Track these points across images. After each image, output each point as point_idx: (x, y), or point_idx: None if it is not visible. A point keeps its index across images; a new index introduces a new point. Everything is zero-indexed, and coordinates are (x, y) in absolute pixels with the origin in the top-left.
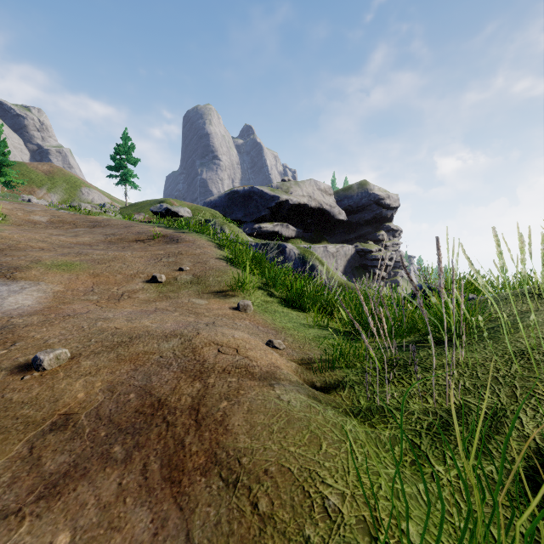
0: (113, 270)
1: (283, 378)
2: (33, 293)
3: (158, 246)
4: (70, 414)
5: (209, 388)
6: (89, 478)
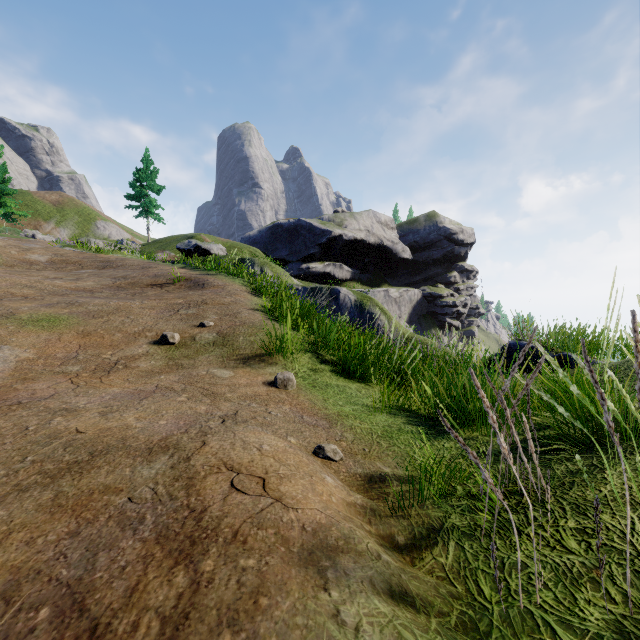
0: (111, 327)
1: (343, 546)
2: None
3: (178, 292)
4: None
5: (201, 587)
6: None
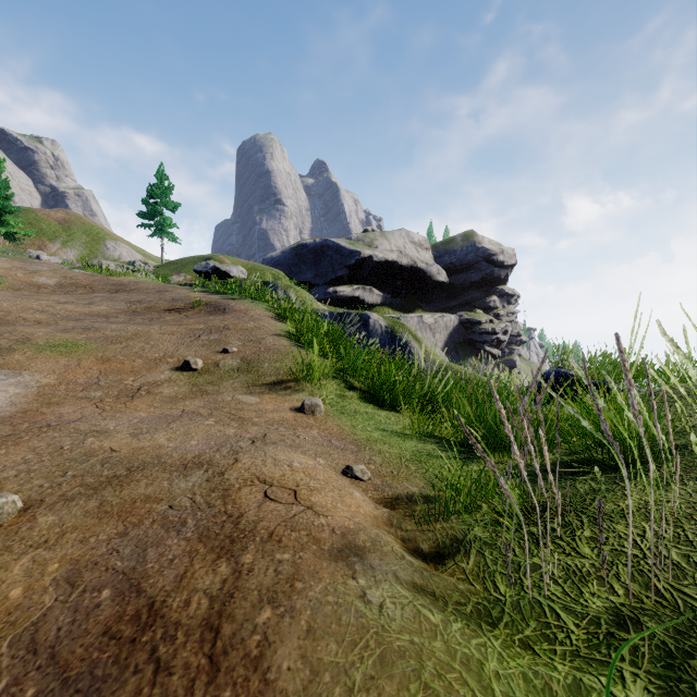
0: (131, 353)
1: (370, 547)
2: (9, 388)
3: (198, 317)
4: None
5: (243, 575)
6: None
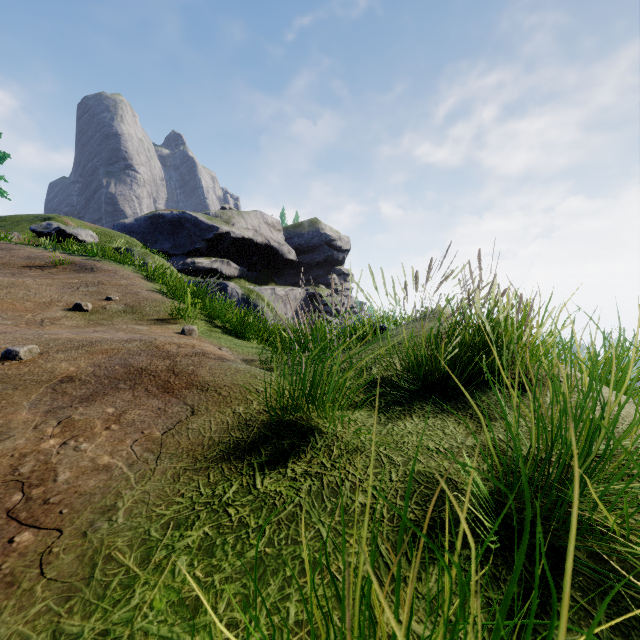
0: (17, 297)
1: (232, 361)
2: None
3: (65, 274)
4: (72, 376)
5: (178, 362)
6: (111, 395)
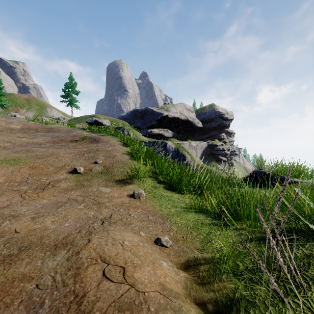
0: (47, 163)
1: None
2: None
3: (85, 144)
4: None
5: None
6: None
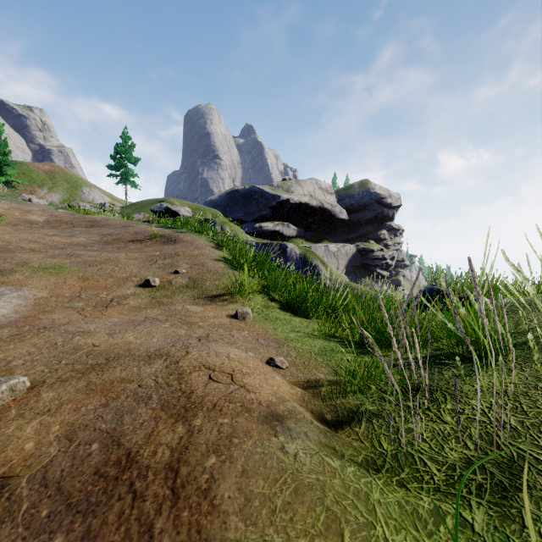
0: (104, 273)
1: (287, 415)
2: (12, 300)
3: (155, 246)
4: (9, 477)
5: (194, 433)
6: None
